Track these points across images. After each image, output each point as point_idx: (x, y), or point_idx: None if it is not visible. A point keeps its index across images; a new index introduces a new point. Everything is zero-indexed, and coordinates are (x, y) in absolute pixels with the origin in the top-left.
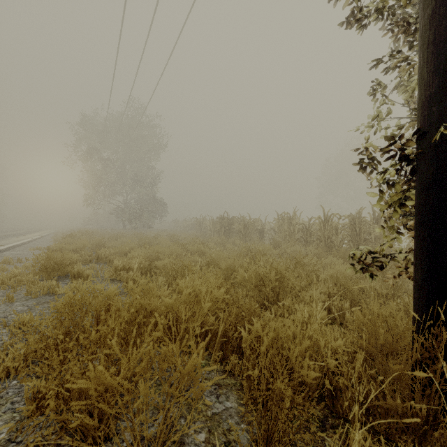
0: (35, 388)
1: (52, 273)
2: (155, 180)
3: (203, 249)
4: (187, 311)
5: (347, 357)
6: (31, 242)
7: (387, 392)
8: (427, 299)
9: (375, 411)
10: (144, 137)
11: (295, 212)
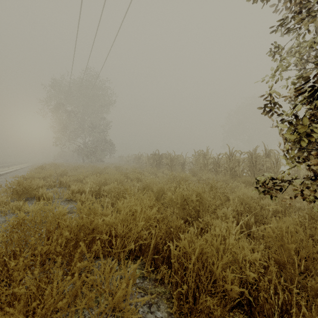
0: None
1: (22, 195)
2: (106, 127)
3: (140, 177)
4: (124, 227)
5: (263, 270)
6: (13, 172)
7: (302, 304)
8: None
9: None
10: (98, 96)
11: (207, 150)
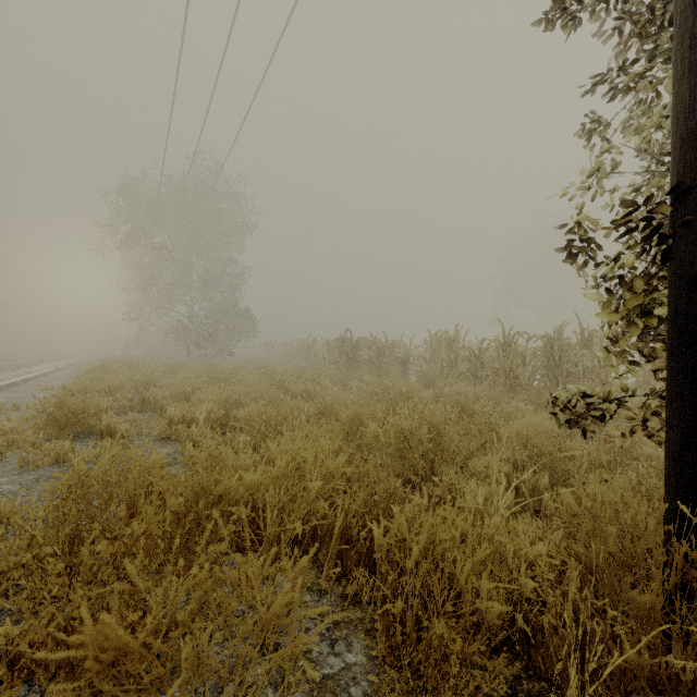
0: (10, 637)
1: (66, 428)
2: (237, 280)
3: (312, 389)
4: (282, 493)
5: (553, 575)
6: (39, 377)
7: (624, 638)
8: (691, 477)
9: (602, 668)
10: (220, 212)
11: (457, 331)
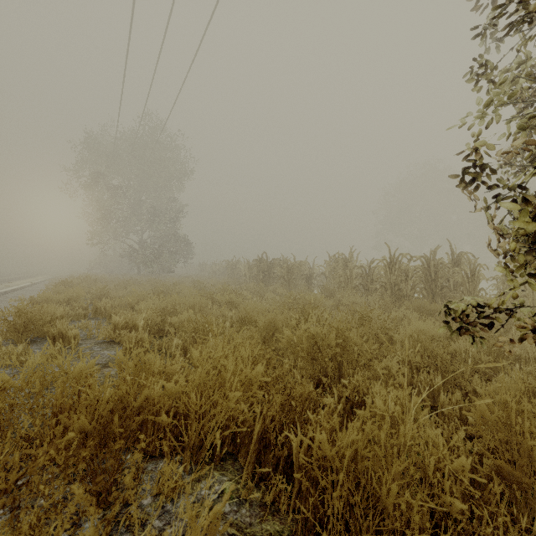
0: None
1: (25, 334)
2: (178, 214)
3: (235, 300)
4: (203, 400)
5: (479, 493)
6: (17, 290)
7: None
8: None
9: None
10: (163, 160)
11: (351, 253)
